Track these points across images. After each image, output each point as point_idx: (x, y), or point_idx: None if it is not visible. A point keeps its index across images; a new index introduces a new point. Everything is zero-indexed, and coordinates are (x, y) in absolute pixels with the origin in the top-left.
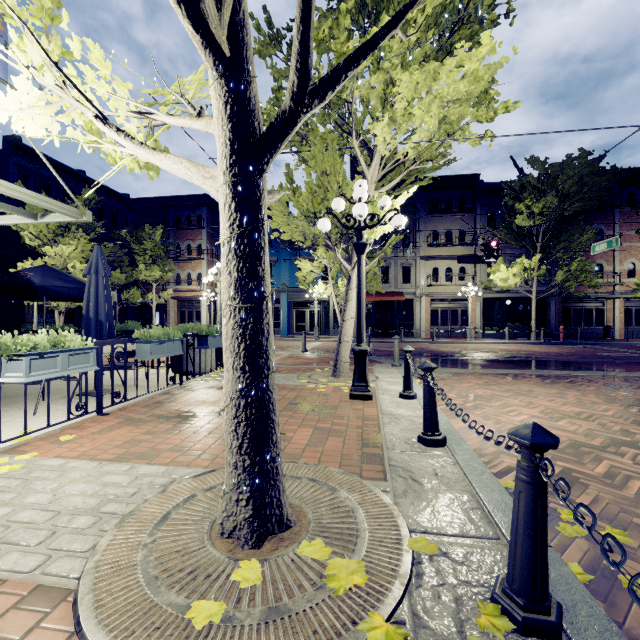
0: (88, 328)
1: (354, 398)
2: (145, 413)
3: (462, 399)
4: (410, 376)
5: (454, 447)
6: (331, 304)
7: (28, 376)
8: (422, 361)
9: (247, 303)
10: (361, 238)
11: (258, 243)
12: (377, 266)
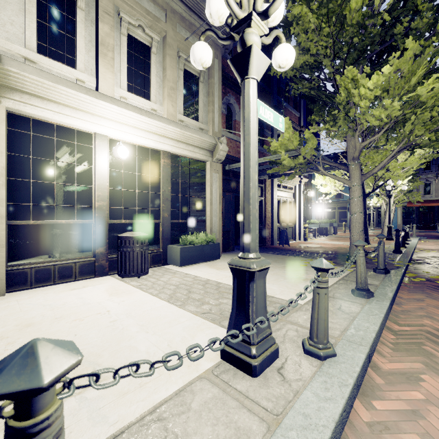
0: (305, 220)
1: (387, 240)
2: (326, 239)
3: (434, 244)
4: (408, 234)
5: (410, 244)
6: (382, 209)
7: (313, 227)
8: (436, 238)
9: (364, 215)
10: (390, 193)
11: (366, 207)
12: (403, 195)
